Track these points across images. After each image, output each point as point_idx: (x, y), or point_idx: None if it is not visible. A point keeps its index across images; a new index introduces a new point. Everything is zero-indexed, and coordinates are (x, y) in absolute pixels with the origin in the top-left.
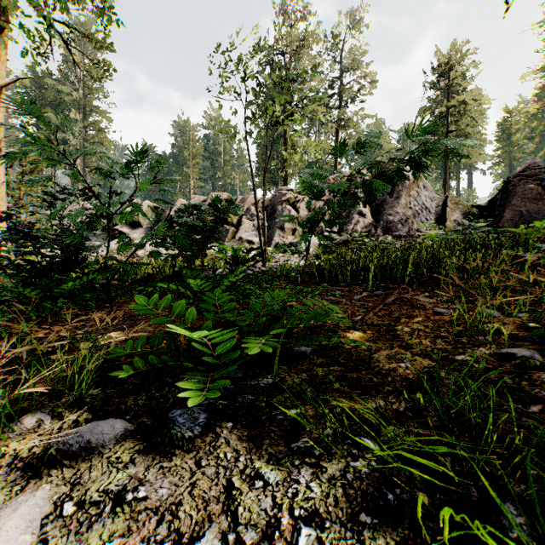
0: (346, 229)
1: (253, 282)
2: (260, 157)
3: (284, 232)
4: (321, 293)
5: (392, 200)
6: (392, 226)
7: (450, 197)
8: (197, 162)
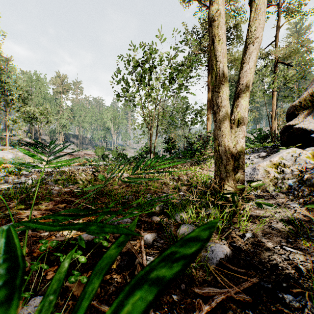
0: None
1: None
2: None
3: None
4: None
5: None
6: None
7: None
8: None
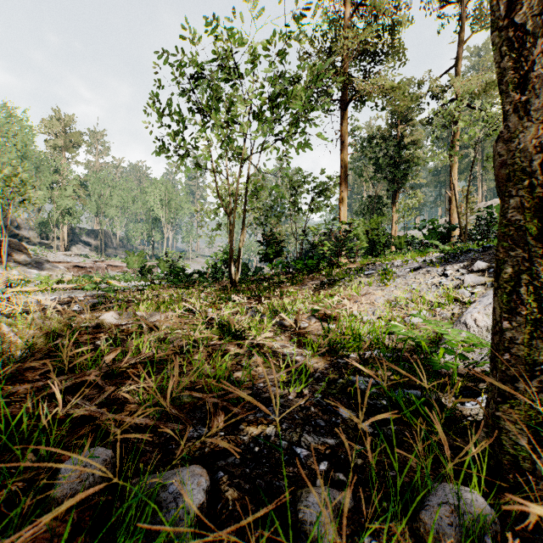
0: None
1: None
2: None
3: None
4: None
5: None
6: None
7: None
8: None
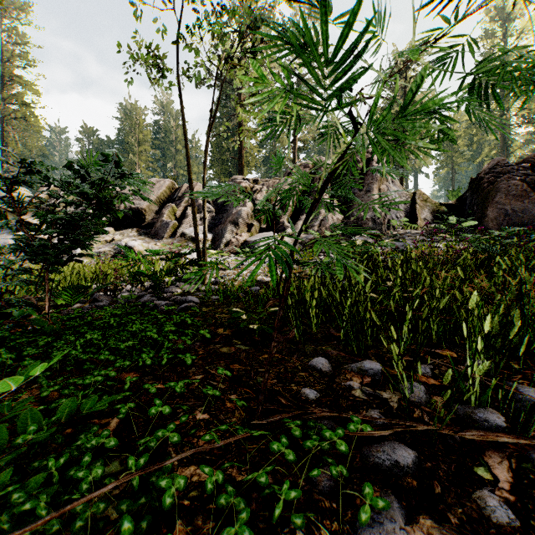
0: (312, 226)
1: (143, 349)
2: (214, 147)
3: (238, 227)
4: (327, 426)
5: (363, 194)
6: (364, 223)
7: (418, 193)
8: (144, 149)
